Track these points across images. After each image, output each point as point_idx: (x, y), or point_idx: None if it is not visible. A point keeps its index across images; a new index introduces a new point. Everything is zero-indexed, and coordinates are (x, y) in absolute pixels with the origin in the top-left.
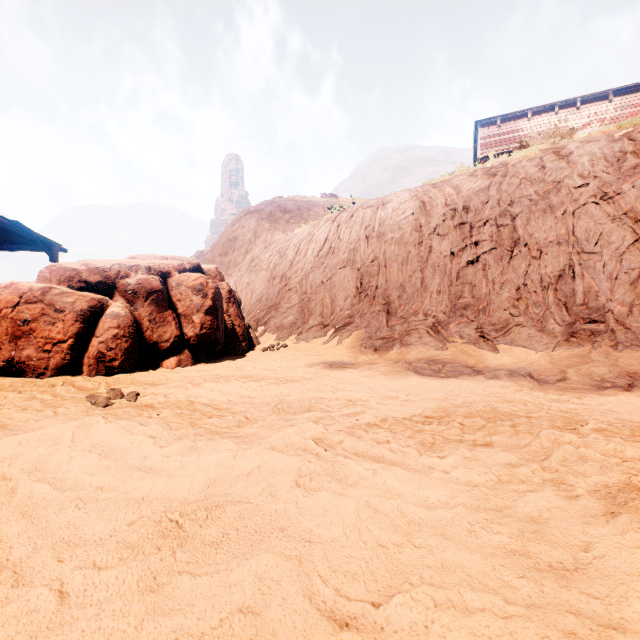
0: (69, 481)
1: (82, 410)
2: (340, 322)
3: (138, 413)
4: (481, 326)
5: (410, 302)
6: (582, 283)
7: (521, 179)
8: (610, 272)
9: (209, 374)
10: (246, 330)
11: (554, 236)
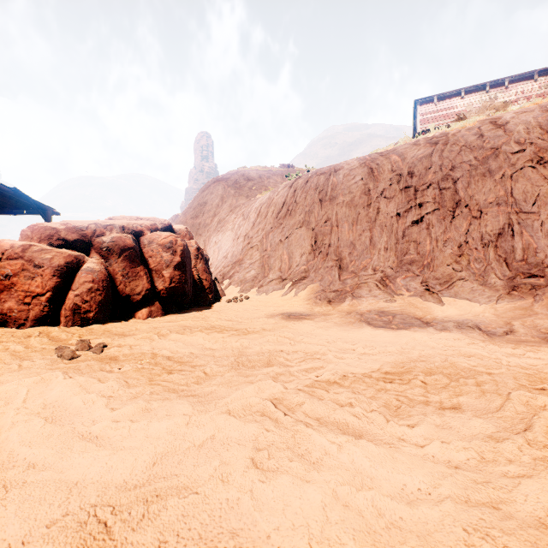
0: (3, 454)
1: (46, 363)
2: (297, 276)
3: (100, 367)
4: (426, 280)
5: (360, 258)
6: (521, 240)
7: (461, 146)
8: (547, 230)
9: (176, 325)
10: (212, 283)
11: (493, 197)
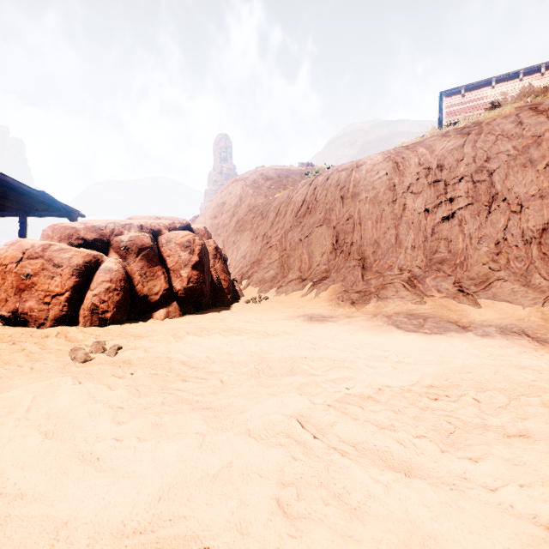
0: None
1: (58, 366)
2: (317, 276)
3: (112, 371)
4: (459, 280)
5: (385, 257)
6: None
7: (497, 136)
8: None
9: (194, 326)
10: (231, 283)
11: (536, 190)
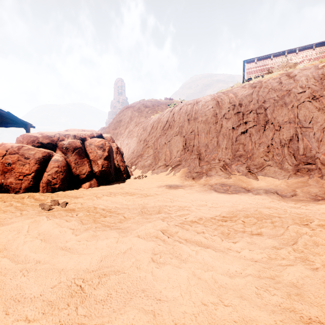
0: (22, 256)
1: (36, 212)
2: (174, 164)
3: (66, 214)
4: (249, 166)
5: (211, 153)
6: (302, 143)
7: (269, 89)
8: (317, 137)
9: (106, 191)
10: (126, 168)
11: (287, 119)
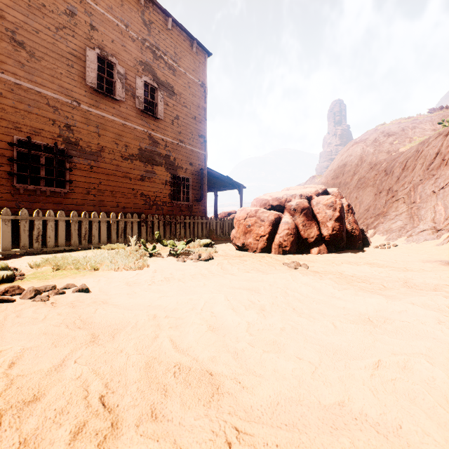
0: (304, 295)
1: (286, 269)
2: None
3: (313, 274)
4: None
5: None
6: None
7: None
8: None
9: (341, 259)
10: (360, 232)
11: None
